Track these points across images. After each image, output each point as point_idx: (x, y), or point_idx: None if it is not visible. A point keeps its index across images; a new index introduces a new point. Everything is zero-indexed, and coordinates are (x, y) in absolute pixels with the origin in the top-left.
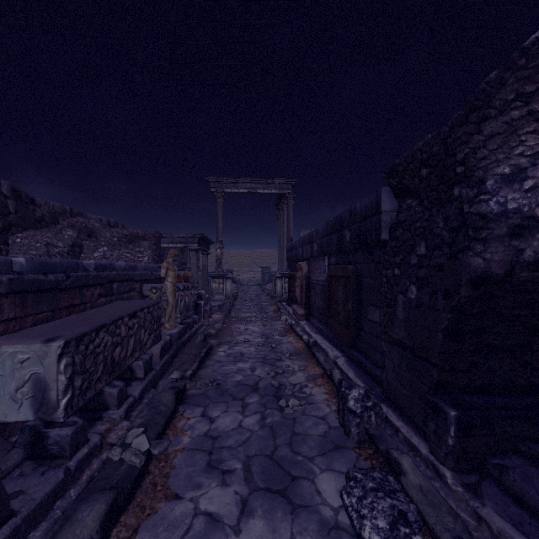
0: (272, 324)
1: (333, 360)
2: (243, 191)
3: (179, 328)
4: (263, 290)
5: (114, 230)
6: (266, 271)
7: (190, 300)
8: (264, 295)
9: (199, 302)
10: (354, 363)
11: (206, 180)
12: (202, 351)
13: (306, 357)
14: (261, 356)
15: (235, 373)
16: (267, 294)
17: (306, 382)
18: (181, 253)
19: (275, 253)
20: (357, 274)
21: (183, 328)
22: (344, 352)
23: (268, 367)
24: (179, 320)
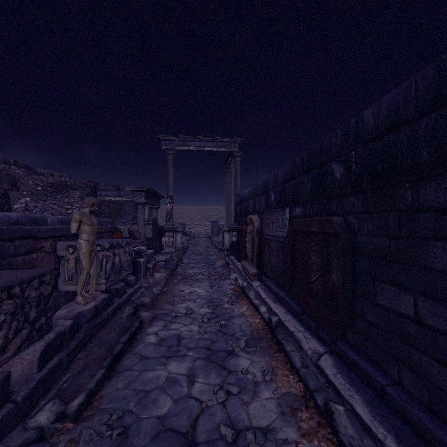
0: (220, 284)
1: (312, 360)
2: (193, 149)
3: (97, 302)
4: (211, 243)
5: (37, 177)
6: (215, 225)
7: (124, 259)
8: (213, 247)
9: (138, 260)
10: (353, 374)
11: (157, 138)
12: (120, 341)
13: (270, 348)
14: (205, 344)
15: (161, 390)
16: (215, 246)
17: (282, 423)
18: (135, 208)
19: (223, 209)
20: (351, 229)
21: (104, 300)
22: (327, 344)
23: (214, 373)
24: (104, 287)
